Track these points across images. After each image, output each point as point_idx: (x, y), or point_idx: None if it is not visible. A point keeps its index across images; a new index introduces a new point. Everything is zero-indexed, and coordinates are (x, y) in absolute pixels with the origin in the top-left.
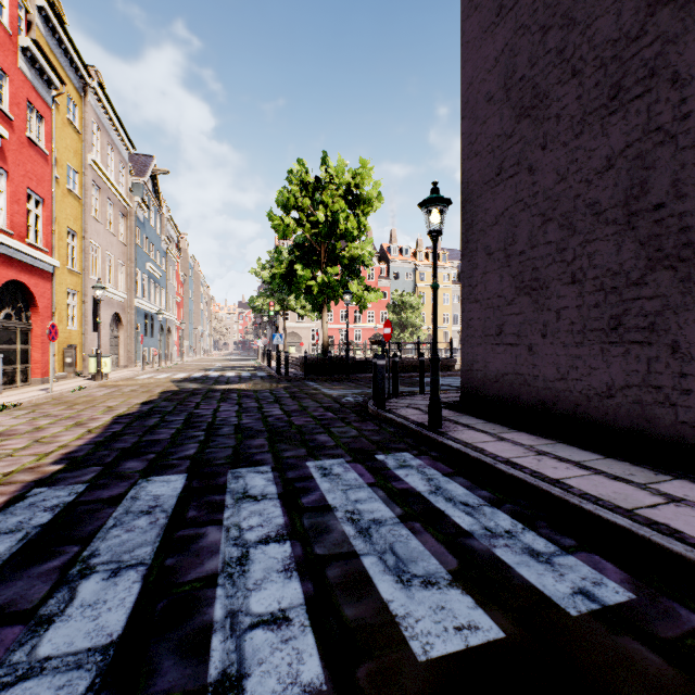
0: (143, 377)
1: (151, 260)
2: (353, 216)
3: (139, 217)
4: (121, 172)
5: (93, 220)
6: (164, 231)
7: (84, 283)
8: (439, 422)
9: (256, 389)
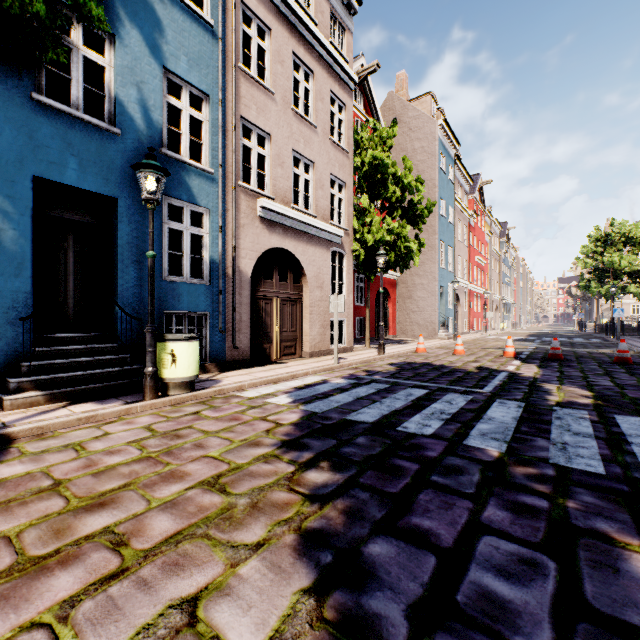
0: (514, 331)
1: (506, 275)
2: (631, 251)
3: (503, 258)
4: (497, 242)
5: (492, 270)
6: (509, 255)
7: (490, 296)
8: (613, 336)
9: (567, 334)
